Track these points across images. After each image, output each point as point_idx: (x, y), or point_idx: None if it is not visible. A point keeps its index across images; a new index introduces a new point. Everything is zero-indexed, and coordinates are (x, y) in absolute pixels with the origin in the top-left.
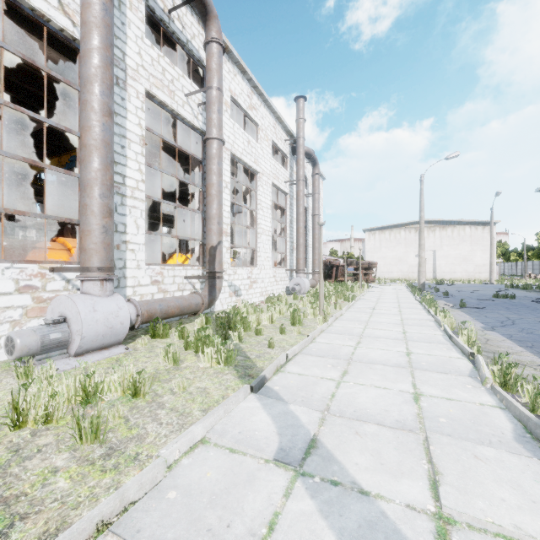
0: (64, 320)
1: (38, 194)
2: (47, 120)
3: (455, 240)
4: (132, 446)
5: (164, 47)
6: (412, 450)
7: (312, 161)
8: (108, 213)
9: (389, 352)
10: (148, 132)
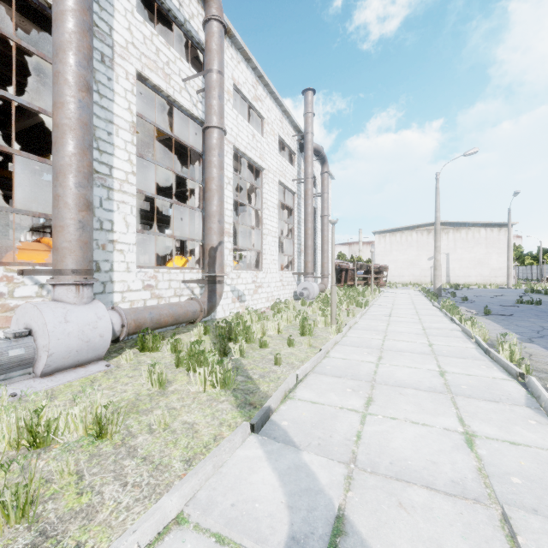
0: (30, 332)
1: (33, 194)
2: (16, 98)
3: (469, 243)
4: (75, 529)
5: (162, 32)
6: (489, 542)
7: (321, 159)
8: (85, 205)
9: (418, 370)
10: (140, 118)
